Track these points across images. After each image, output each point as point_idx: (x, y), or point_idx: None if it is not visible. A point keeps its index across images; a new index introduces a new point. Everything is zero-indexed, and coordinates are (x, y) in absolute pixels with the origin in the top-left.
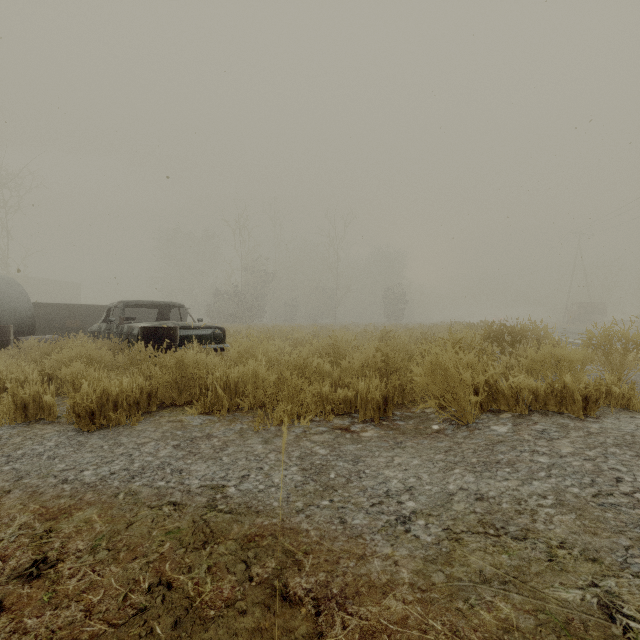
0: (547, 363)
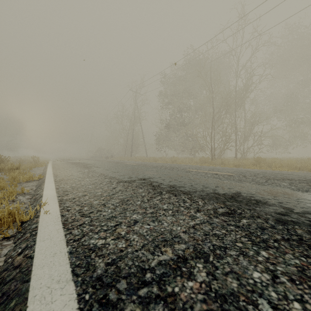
0: (11, 159)
